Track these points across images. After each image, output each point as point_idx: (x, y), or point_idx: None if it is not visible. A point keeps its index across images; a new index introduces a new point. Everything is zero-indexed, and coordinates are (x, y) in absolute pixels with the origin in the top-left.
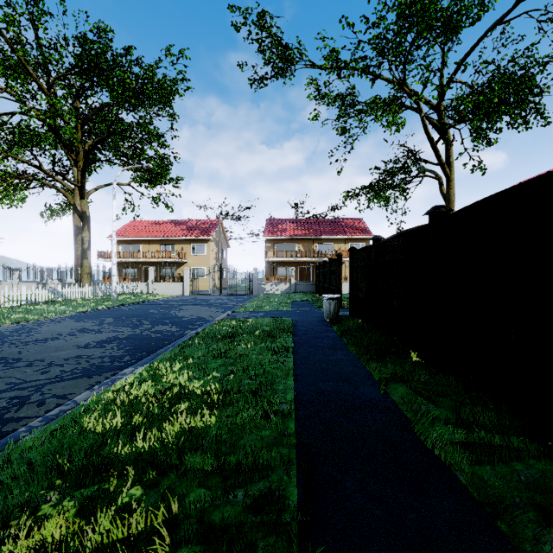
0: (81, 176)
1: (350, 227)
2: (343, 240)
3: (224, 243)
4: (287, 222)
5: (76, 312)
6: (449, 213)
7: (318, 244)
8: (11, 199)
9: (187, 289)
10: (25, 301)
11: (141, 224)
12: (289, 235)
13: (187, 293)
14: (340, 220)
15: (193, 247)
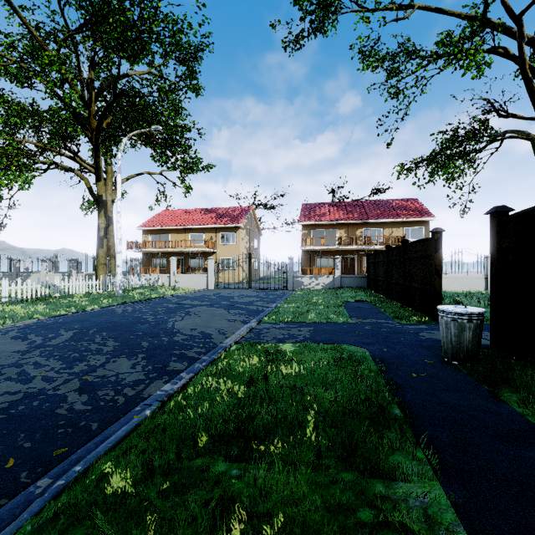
0: (94, 155)
1: (403, 209)
2: (395, 224)
3: (256, 231)
4: (325, 206)
5: (48, 316)
6: None
7: (364, 230)
8: (11, 178)
9: (212, 282)
10: (7, 299)
11: (171, 213)
12: (328, 219)
13: (212, 286)
14: (390, 201)
15: (223, 236)
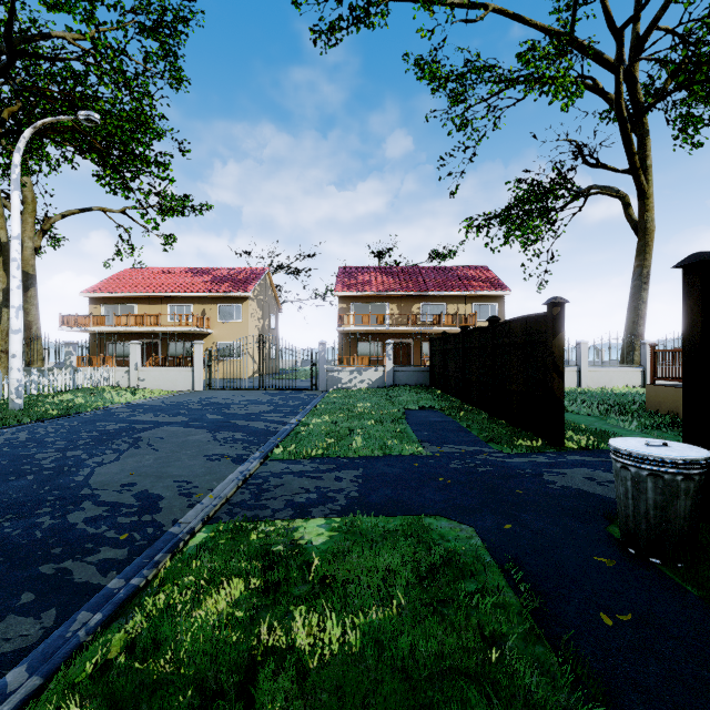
0: None
1: (471, 278)
2: (462, 298)
3: (273, 304)
4: (371, 271)
5: None
6: (645, 252)
7: (422, 305)
8: None
9: (201, 380)
10: None
11: (140, 273)
12: (375, 290)
13: (201, 387)
14: (454, 269)
15: (222, 309)
